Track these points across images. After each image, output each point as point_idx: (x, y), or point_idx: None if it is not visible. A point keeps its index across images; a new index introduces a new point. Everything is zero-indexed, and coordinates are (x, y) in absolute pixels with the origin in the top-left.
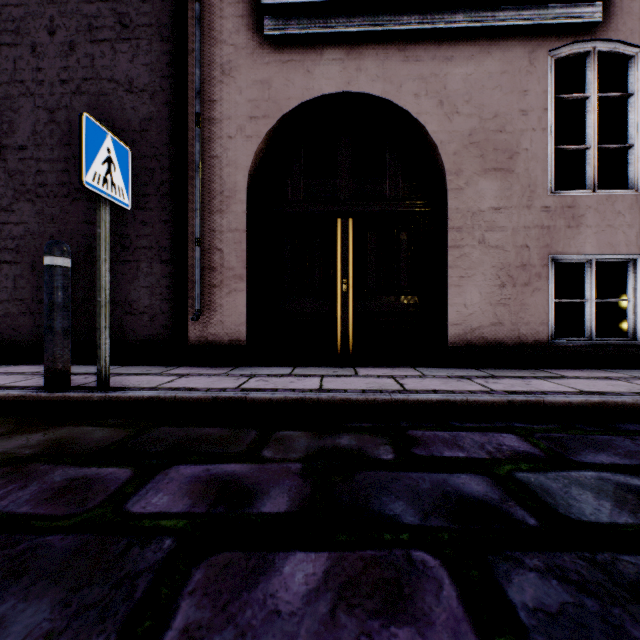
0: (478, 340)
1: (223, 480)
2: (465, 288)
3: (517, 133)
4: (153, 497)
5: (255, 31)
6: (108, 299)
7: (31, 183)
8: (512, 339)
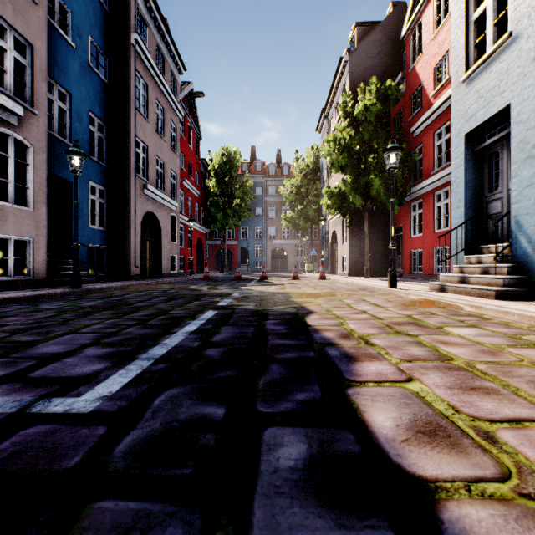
0: None
1: None
2: None
3: None
4: None
5: None
6: None
7: None
8: None
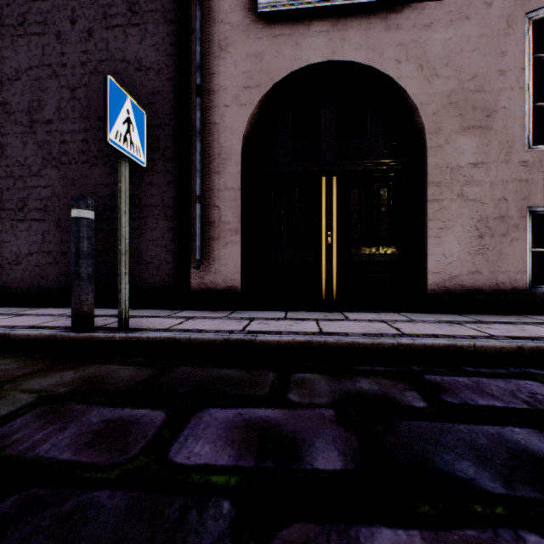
0: (457, 287)
1: (260, 427)
2: (444, 239)
3: (495, 92)
4: (194, 445)
5: (249, 10)
6: (127, 248)
7: (56, 152)
8: (490, 287)
